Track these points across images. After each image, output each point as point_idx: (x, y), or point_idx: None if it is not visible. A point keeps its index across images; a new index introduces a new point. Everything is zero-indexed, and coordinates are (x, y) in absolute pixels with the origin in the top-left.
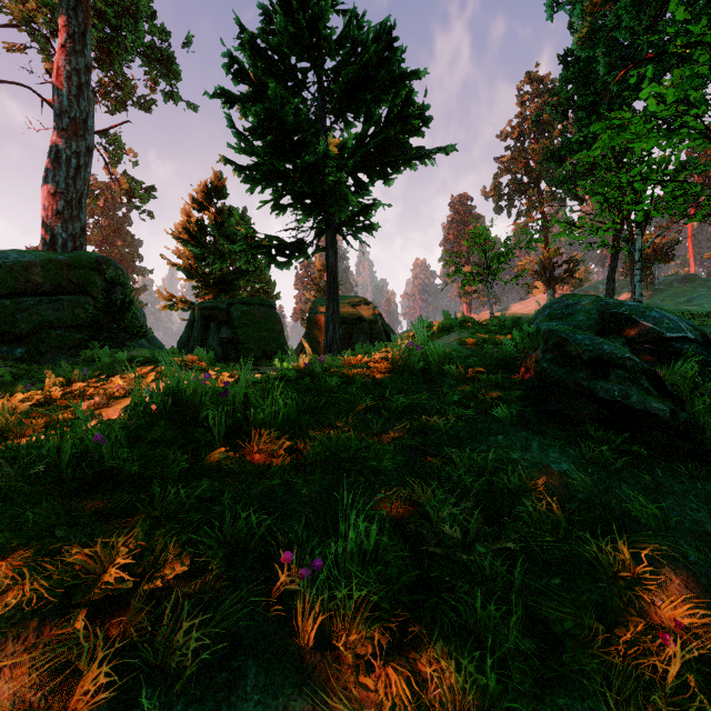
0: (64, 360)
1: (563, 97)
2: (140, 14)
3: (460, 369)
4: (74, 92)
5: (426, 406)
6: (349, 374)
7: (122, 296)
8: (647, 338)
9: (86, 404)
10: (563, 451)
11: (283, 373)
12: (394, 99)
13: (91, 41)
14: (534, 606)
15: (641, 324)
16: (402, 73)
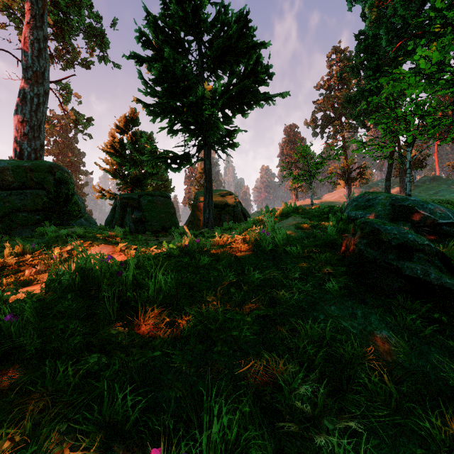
0: (28, 233)
1: (358, 61)
2: (82, 5)
3: (299, 249)
4: (36, 54)
5: (274, 279)
6: (217, 252)
7: (67, 190)
8: (425, 223)
9: (29, 271)
10: (382, 318)
11: (169, 252)
12: (249, 60)
13: (49, 22)
14: None
15: (421, 213)
16: (254, 44)
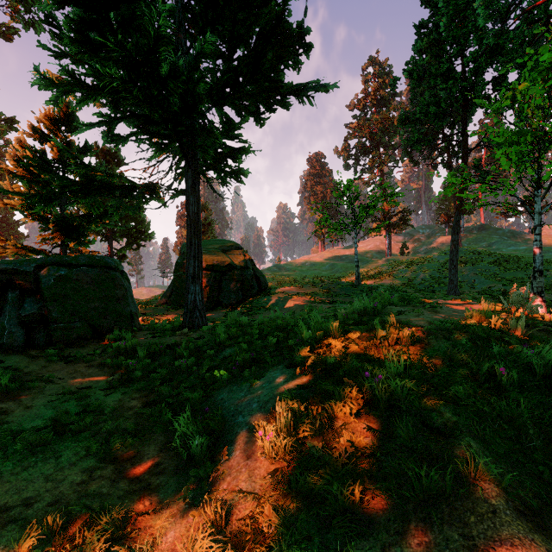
0: None
1: (420, 63)
2: None
3: None
4: None
5: None
6: None
7: None
8: None
9: None
10: None
11: None
12: (268, 13)
13: None
14: None
15: None
16: None
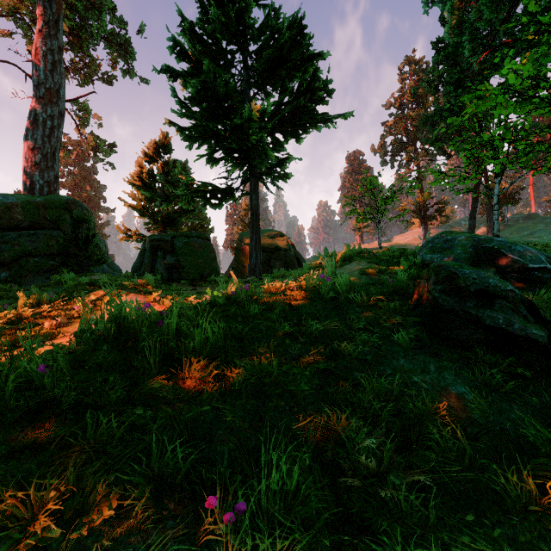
0: (40, 282)
1: (436, 75)
2: (103, 8)
3: (364, 297)
4: (49, 68)
5: (336, 330)
6: (269, 301)
7: (87, 230)
8: (513, 268)
9: (49, 324)
10: (457, 373)
11: (214, 300)
12: (304, 75)
13: (64, 28)
14: (449, 540)
15: (508, 257)
16: (310, 55)
